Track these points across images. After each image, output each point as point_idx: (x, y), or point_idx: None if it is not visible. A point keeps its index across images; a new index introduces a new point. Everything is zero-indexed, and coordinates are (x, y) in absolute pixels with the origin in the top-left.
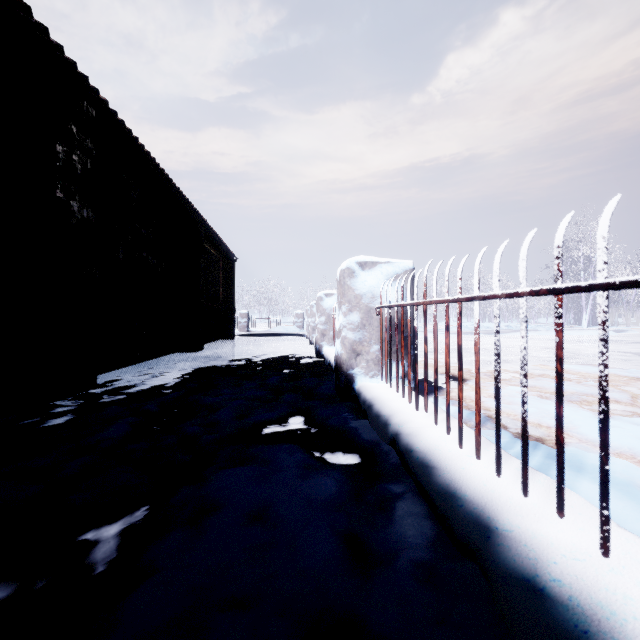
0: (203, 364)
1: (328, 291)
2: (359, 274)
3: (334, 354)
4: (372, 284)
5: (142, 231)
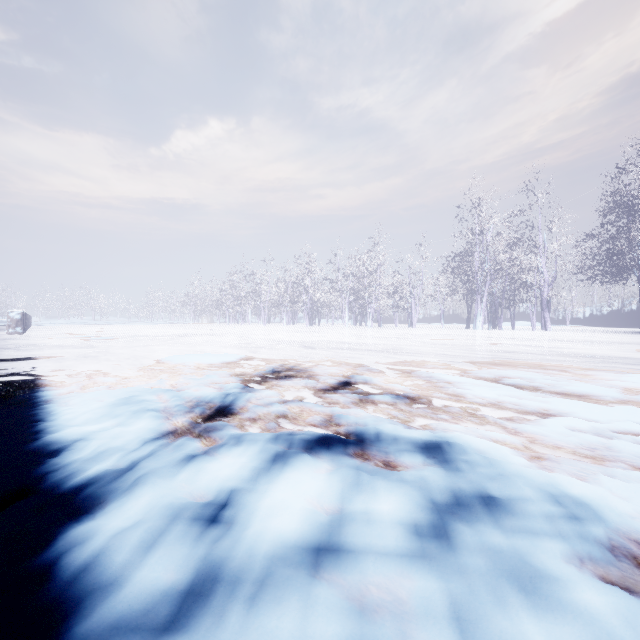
0: None
1: None
2: None
3: None
4: None
5: None
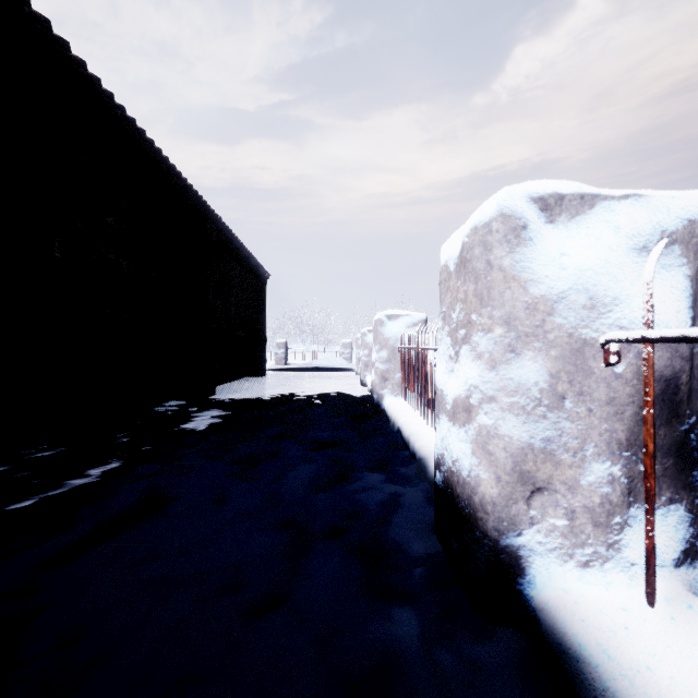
0: (196, 426)
1: (392, 311)
2: (539, 233)
3: (405, 414)
4: (588, 263)
5: (107, 220)
